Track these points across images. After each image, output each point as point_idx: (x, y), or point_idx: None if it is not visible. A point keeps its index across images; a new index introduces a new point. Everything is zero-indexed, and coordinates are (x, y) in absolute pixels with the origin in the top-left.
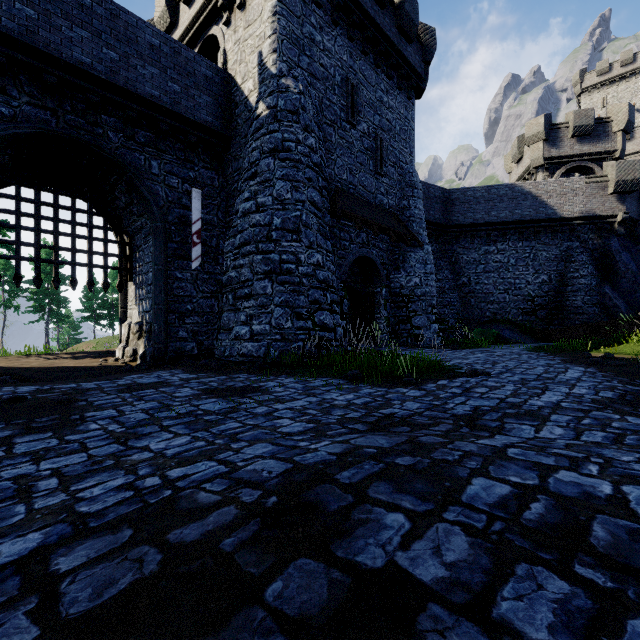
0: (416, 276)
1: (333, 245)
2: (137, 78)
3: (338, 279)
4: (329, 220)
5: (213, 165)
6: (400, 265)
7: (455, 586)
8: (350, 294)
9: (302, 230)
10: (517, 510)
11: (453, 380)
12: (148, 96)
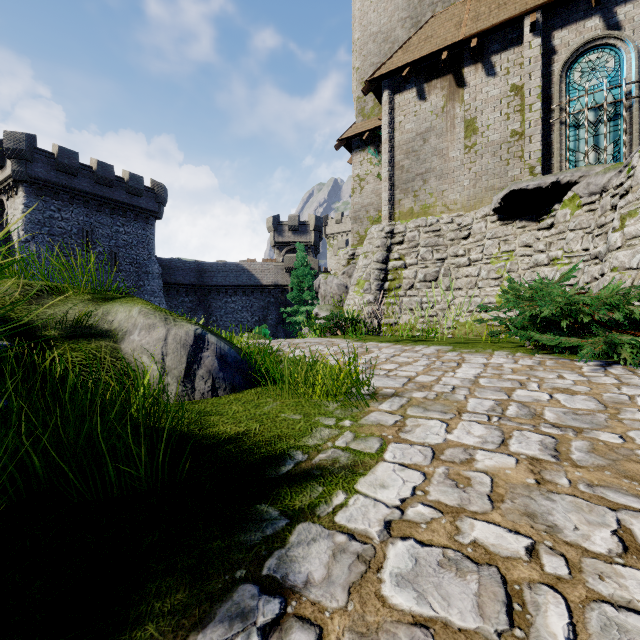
0: None
1: None
2: None
3: None
4: None
5: None
6: None
7: None
8: None
9: None
10: None
11: None
12: None
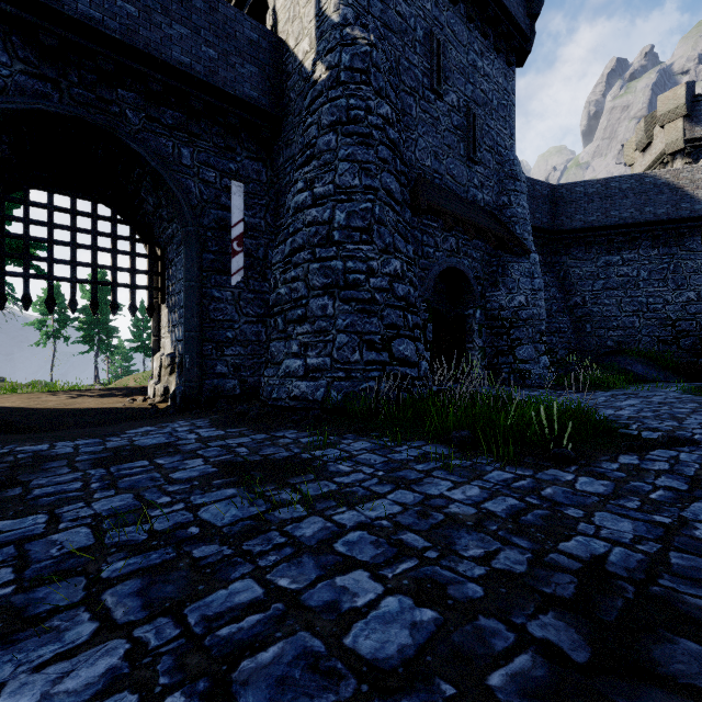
0: (520, 293)
1: (413, 252)
2: (162, 40)
3: (420, 297)
4: (409, 217)
5: (260, 154)
6: (499, 279)
7: None
8: (433, 318)
9: (374, 228)
10: None
11: (646, 456)
12: (176, 63)
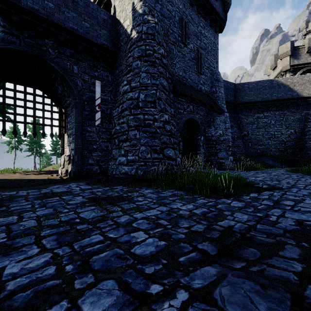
0: (220, 130)
1: (174, 112)
2: (65, 18)
3: (177, 131)
4: (172, 97)
5: (108, 69)
6: (211, 124)
7: None
8: (183, 140)
9: (156, 101)
10: None
11: (261, 193)
12: (71, 29)
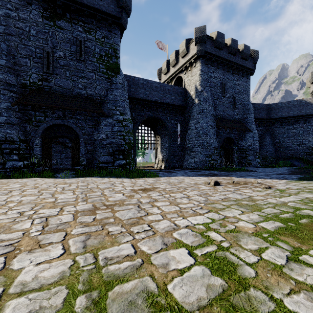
0: (249, 142)
1: (217, 135)
2: (165, 99)
3: (219, 145)
4: (216, 129)
5: (181, 115)
6: (242, 138)
7: (220, 174)
8: (224, 149)
9: (208, 134)
10: (228, 174)
11: (244, 171)
12: (168, 102)
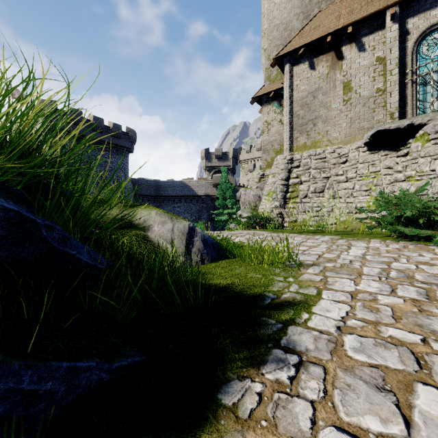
0: None
1: None
2: None
3: None
4: None
5: None
6: None
7: None
8: None
9: None
10: None
11: None
12: None
